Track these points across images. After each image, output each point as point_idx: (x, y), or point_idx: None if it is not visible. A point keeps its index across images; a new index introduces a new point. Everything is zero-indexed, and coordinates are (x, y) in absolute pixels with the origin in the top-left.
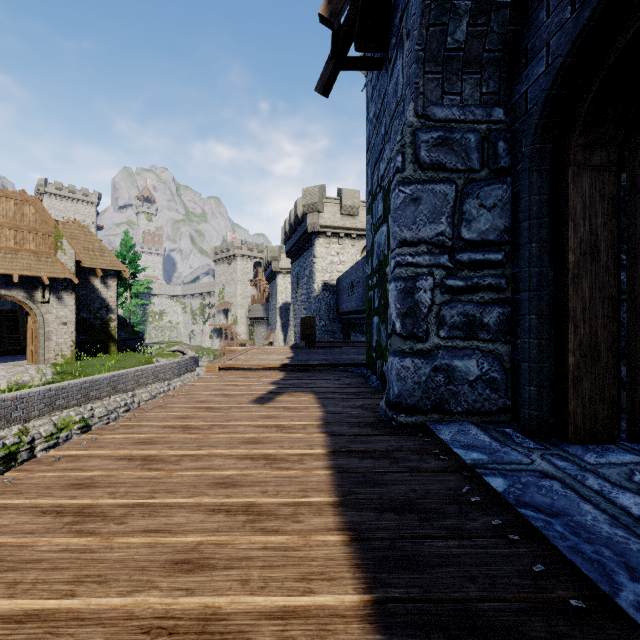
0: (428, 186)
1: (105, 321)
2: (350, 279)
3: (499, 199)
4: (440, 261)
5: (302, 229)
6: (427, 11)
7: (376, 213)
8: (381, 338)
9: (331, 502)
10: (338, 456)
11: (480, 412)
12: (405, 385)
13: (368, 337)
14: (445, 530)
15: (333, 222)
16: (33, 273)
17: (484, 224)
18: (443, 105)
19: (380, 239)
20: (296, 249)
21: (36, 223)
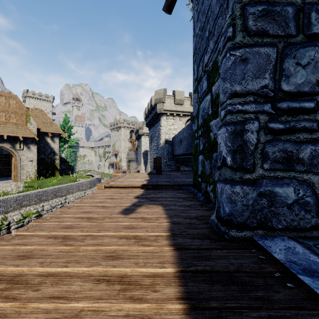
0: (254, 49)
1: (53, 159)
2: (179, 137)
3: (312, 58)
4: (264, 108)
5: (154, 112)
6: None
7: (201, 90)
8: (205, 169)
9: None
10: (187, 279)
11: (296, 229)
12: (235, 207)
13: (194, 168)
14: None
15: (170, 108)
16: (14, 134)
17: (300, 79)
18: None
19: (204, 105)
20: (151, 122)
21: (16, 108)
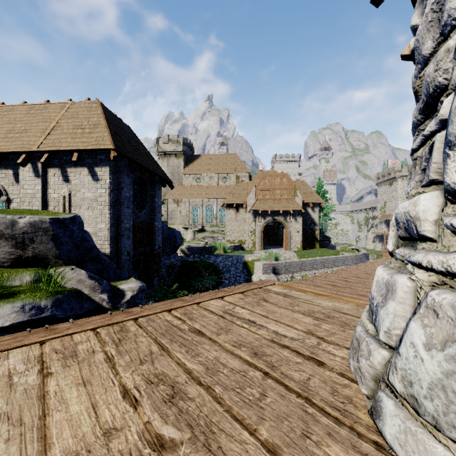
0: None
1: (313, 230)
2: None
3: None
4: None
5: None
6: None
7: None
8: None
9: None
10: None
11: None
12: None
13: None
14: None
15: None
16: (286, 209)
17: None
18: None
19: None
20: None
21: (287, 185)
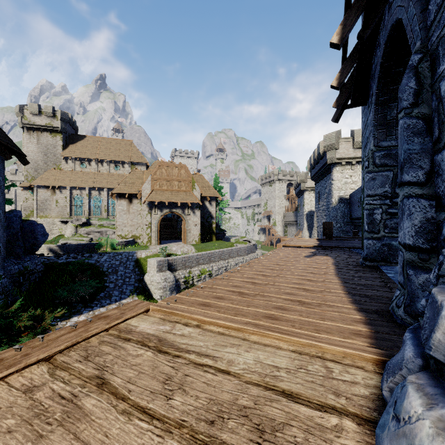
0: (379, 173)
1: (210, 223)
2: (359, 195)
3: None
4: (385, 202)
5: (323, 162)
6: (377, 110)
7: None
8: None
9: (334, 274)
10: (338, 269)
11: None
12: (369, 250)
13: (362, 233)
14: (366, 280)
15: (347, 155)
16: (185, 201)
17: None
18: (386, 141)
19: None
20: (318, 175)
21: (185, 177)
